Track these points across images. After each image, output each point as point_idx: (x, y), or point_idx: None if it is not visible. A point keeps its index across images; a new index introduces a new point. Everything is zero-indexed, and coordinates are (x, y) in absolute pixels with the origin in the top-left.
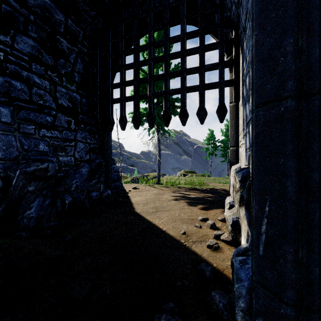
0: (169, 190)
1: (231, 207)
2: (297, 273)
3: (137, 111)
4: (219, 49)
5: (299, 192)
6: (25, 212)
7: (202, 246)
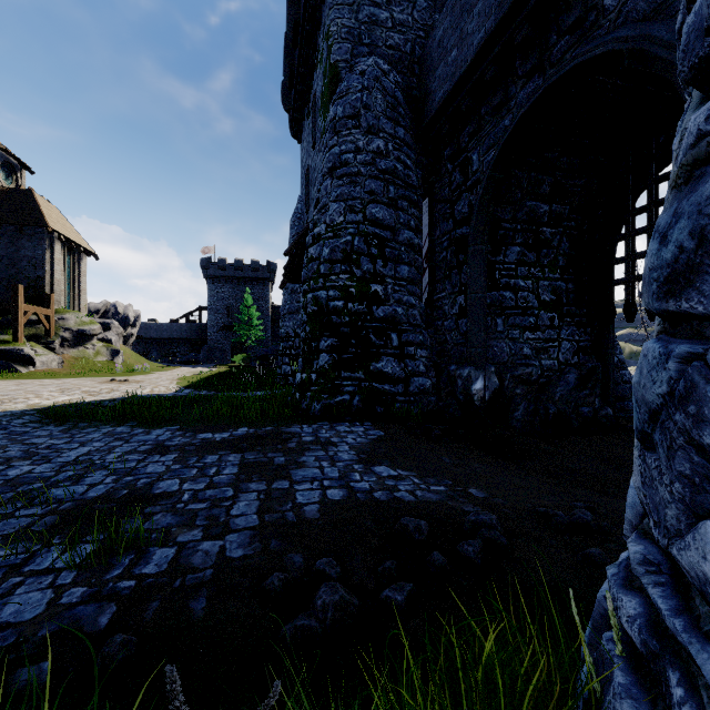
0: None
1: None
2: None
3: None
4: None
5: None
6: (513, 413)
7: None
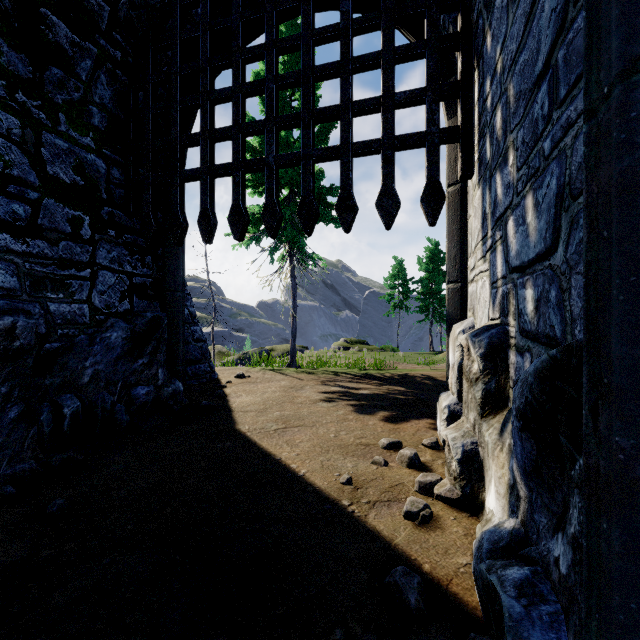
0: (314, 380)
1: (453, 417)
2: None
3: (241, 199)
4: (428, 58)
5: None
6: None
7: (392, 514)
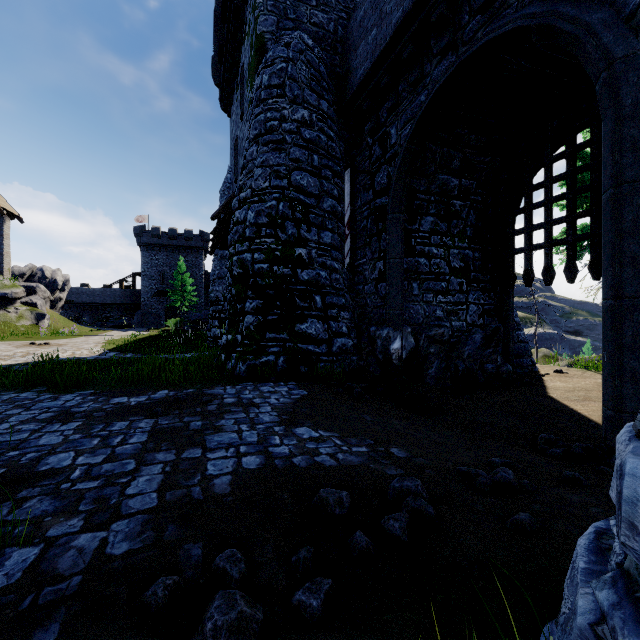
0: None
1: None
2: (614, 393)
3: (549, 263)
4: None
5: (615, 350)
6: (428, 370)
7: None
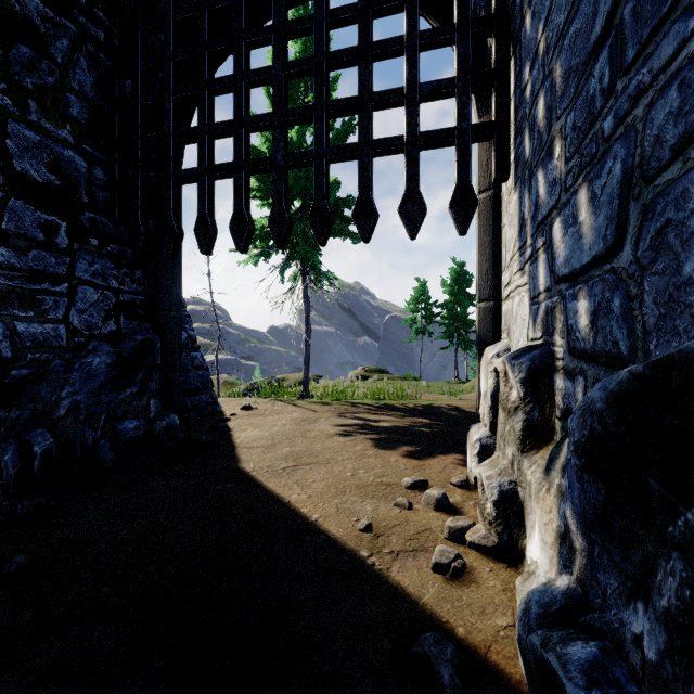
0: (329, 412)
1: (486, 452)
2: None
3: (244, 203)
4: (458, 44)
5: None
6: None
7: (419, 567)
